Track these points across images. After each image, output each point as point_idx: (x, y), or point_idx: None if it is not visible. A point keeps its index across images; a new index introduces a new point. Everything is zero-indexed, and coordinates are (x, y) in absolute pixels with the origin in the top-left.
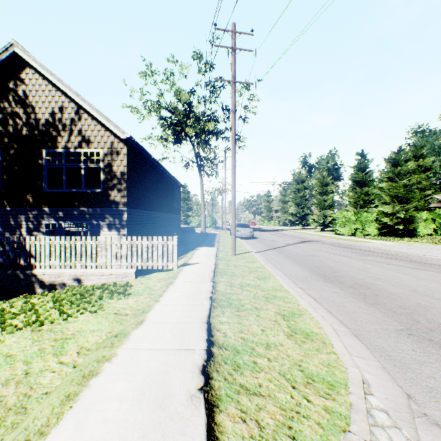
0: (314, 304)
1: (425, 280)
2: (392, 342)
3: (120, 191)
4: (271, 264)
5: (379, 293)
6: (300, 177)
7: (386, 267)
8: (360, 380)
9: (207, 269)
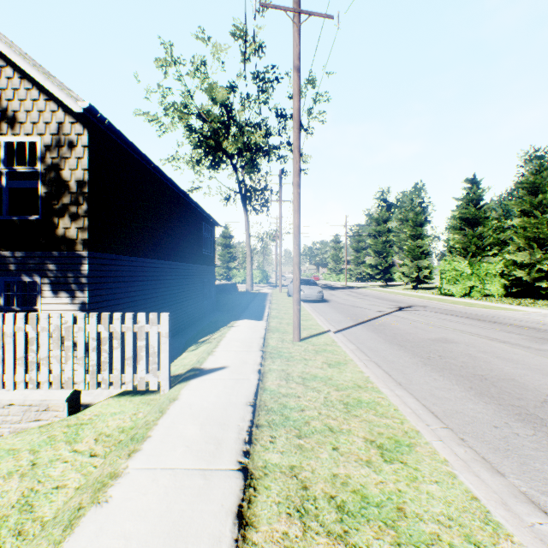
0: None
1: None
2: None
3: (75, 219)
4: (379, 370)
5: None
6: (381, 215)
7: None
8: None
9: (237, 392)
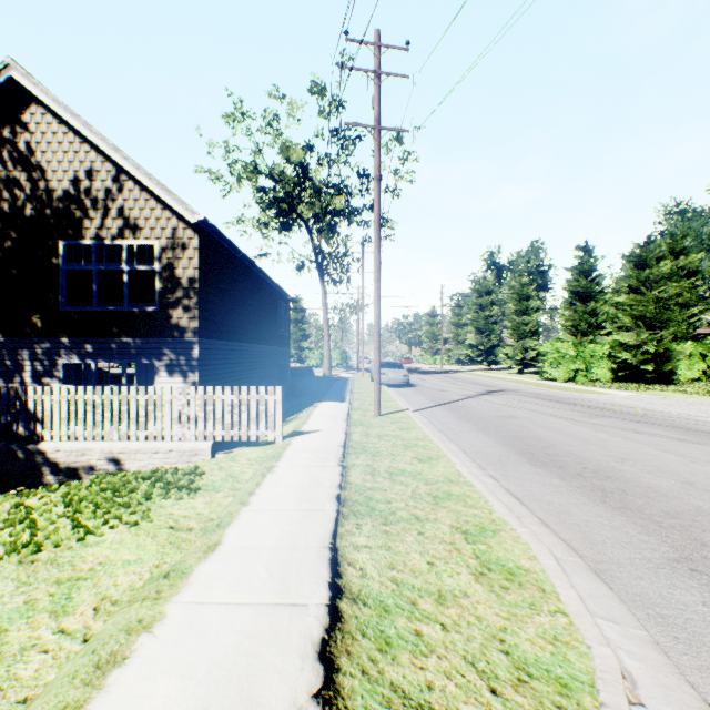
0: (517, 508)
1: (702, 461)
2: (664, 586)
3: (187, 311)
4: (440, 433)
5: (627, 488)
6: (484, 285)
7: (634, 438)
8: (618, 673)
9: (332, 441)
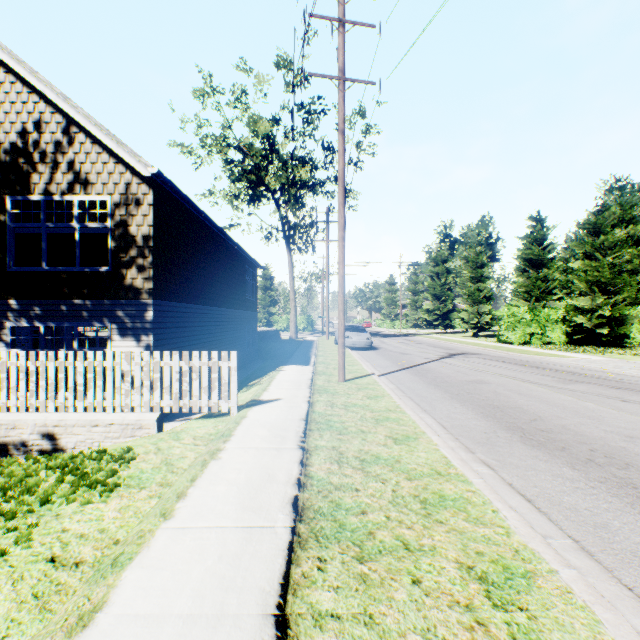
0: (536, 519)
1: None
2: None
3: (142, 270)
4: (411, 402)
5: None
6: (440, 255)
7: (626, 409)
8: None
9: (292, 413)
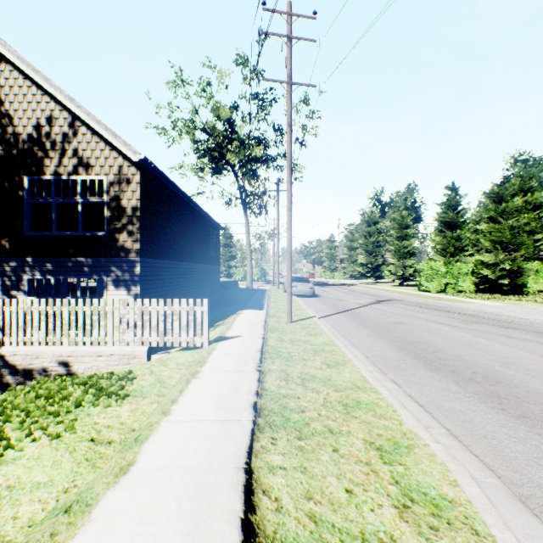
0: (423, 416)
1: None
2: None
3: (131, 235)
4: (343, 338)
5: (519, 394)
6: (372, 217)
7: (509, 343)
8: None
9: (251, 346)
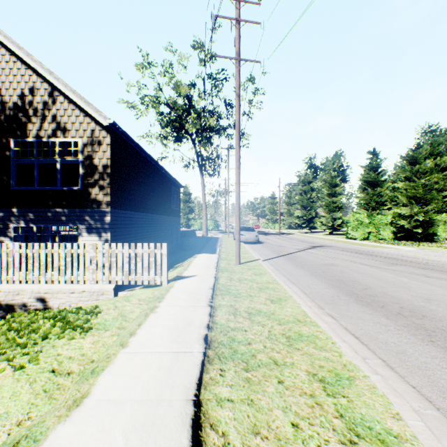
0: (360, 348)
1: None
2: None
3: (102, 189)
4: (284, 277)
5: (445, 327)
6: (306, 178)
7: (428, 282)
8: None
9: (204, 284)
